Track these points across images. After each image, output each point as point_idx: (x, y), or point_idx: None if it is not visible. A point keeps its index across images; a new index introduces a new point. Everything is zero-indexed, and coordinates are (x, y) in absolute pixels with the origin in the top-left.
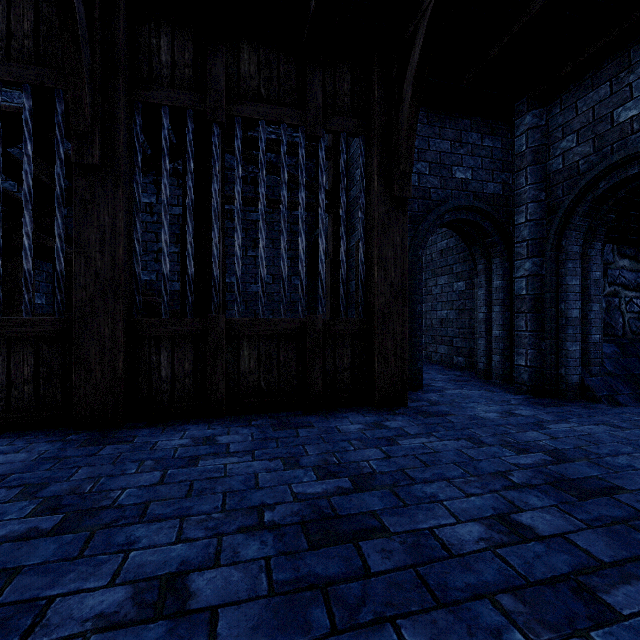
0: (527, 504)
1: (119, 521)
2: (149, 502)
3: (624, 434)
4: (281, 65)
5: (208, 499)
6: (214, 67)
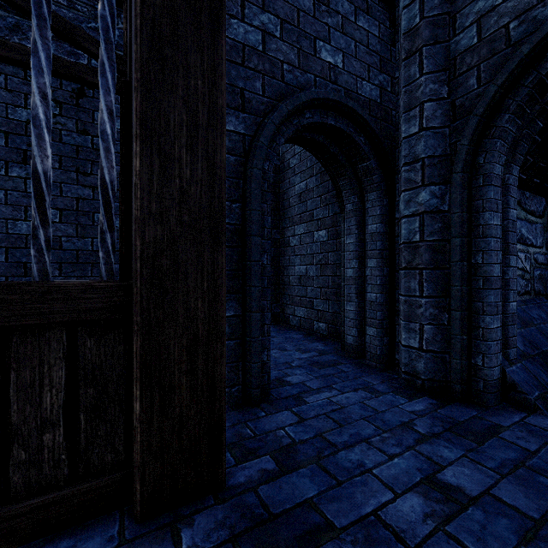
0: None
1: None
2: None
3: None
4: None
5: None
6: None
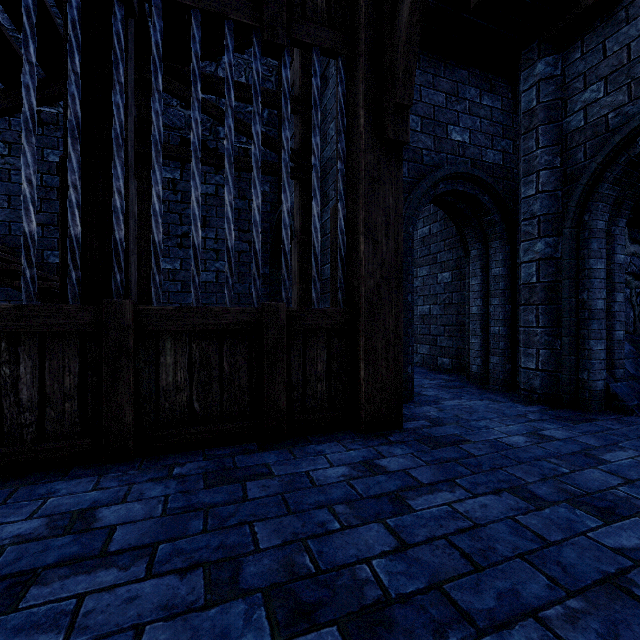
0: None
1: None
2: None
3: None
4: None
5: None
6: None
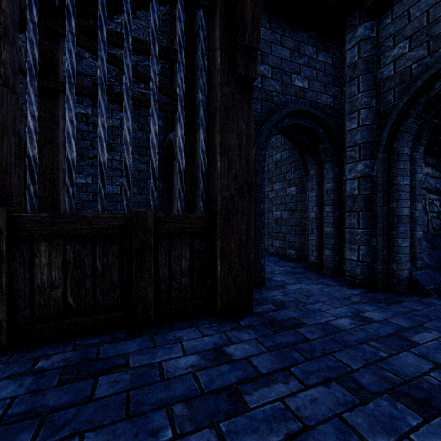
0: None
1: None
2: None
3: None
4: None
5: None
6: None
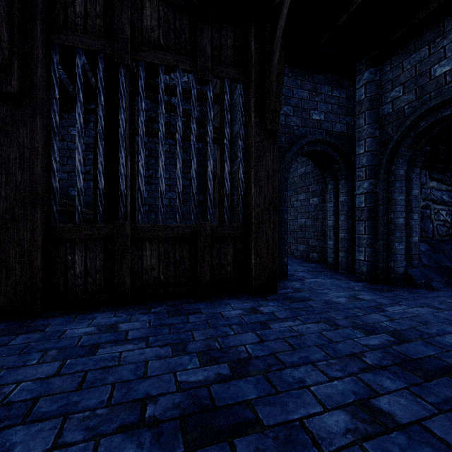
0: (382, 387)
1: (1, 423)
2: (39, 397)
3: (444, 315)
4: (177, 21)
5: (96, 392)
6: (121, 19)
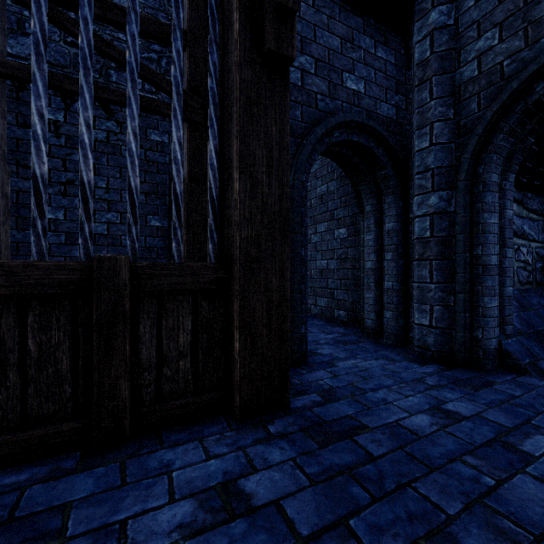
0: None
1: None
2: None
3: None
4: None
5: None
6: None
